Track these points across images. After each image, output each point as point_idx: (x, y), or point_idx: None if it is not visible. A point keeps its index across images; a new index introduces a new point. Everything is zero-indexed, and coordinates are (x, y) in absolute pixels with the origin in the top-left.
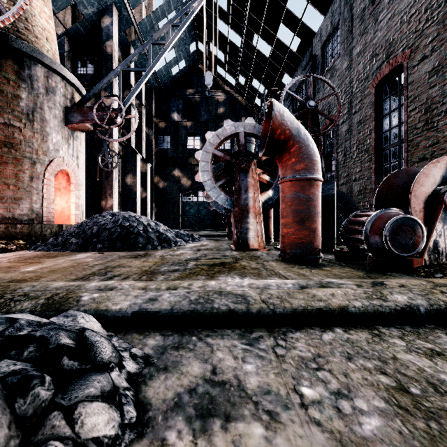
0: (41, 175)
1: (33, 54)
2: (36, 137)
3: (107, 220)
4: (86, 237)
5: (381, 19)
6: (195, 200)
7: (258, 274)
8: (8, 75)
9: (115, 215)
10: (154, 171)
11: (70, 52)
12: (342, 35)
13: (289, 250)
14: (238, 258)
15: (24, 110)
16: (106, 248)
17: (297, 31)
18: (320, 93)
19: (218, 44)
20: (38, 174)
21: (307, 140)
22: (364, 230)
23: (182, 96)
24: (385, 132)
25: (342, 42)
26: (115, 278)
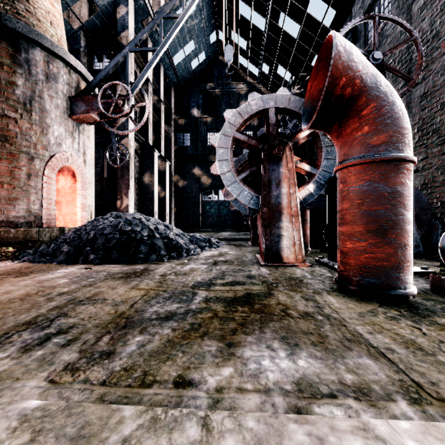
0: (40, 172)
1: (31, 35)
2: (34, 130)
3: (106, 223)
4: (80, 244)
5: None
6: (215, 199)
7: (321, 340)
8: (2, 59)
9: (119, 217)
10: (174, 170)
11: (86, 47)
12: None
13: (357, 277)
14: (271, 284)
15: (21, 99)
16: (99, 260)
17: (332, 1)
18: None
19: (239, 30)
20: (36, 171)
21: (391, 93)
22: None
23: (202, 90)
24: None
25: (395, 0)
26: (53, 340)
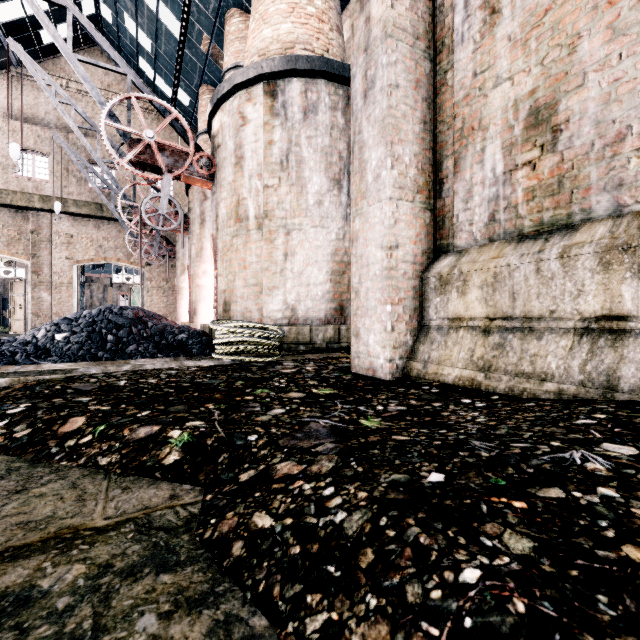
0: None
1: None
2: None
3: None
4: None
5: None
6: None
7: None
8: None
9: None
10: None
11: None
12: None
13: None
14: None
15: None
16: None
17: None
18: None
19: None
20: None
21: None
22: None
23: None
24: None
25: None
26: None
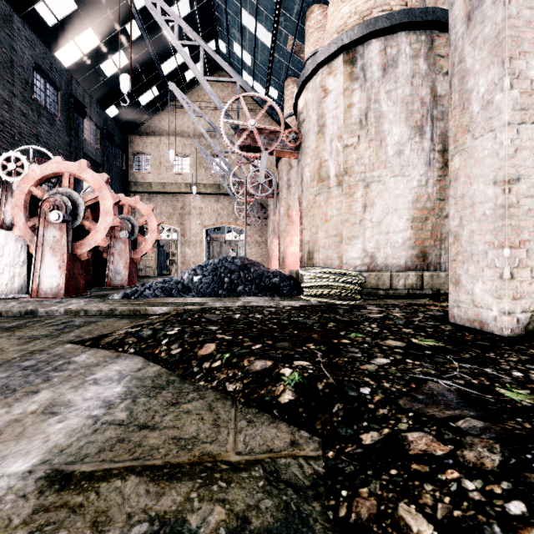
0: None
1: None
2: None
3: None
4: None
5: None
6: None
7: None
8: None
9: None
10: None
11: None
12: None
13: None
14: None
15: None
16: None
17: None
18: None
19: None
20: None
21: None
22: None
23: None
24: None
25: None
26: None
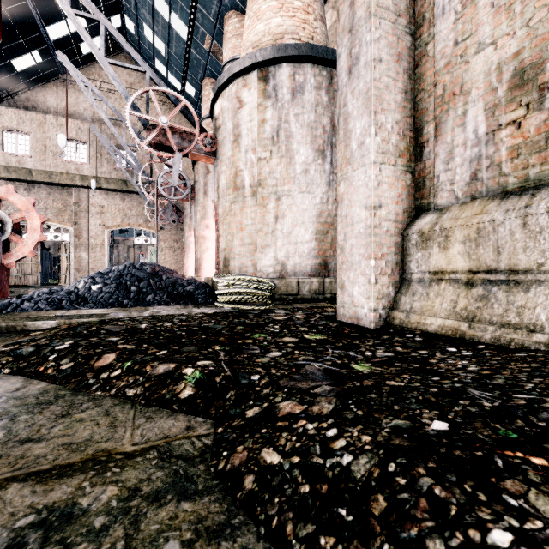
0: None
1: None
2: None
3: None
4: None
5: None
6: None
7: None
8: None
9: None
10: None
11: None
12: None
13: None
14: None
15: None
16: None
17: None
18: None
19: None
20: None
21: None
22: None
23: None
24: None
25: None
26: None
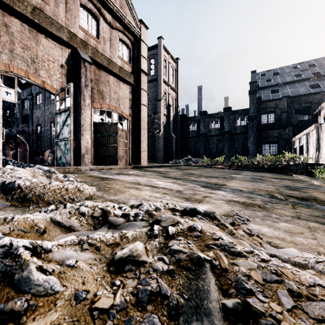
0: None
1: None
2: None
3: None
4: None
5: (52, 106)
6: None
7: None
8: None
9: None
10: None
11: None
12: (43, 98)
13: None
14: None
15: None
16: None
17: None
18: (35, 111)
19: None
20: None
21: (25, 143)
22: (36, 160)
23: None
24: (53, 135)
25: (43, 100)
26: None
